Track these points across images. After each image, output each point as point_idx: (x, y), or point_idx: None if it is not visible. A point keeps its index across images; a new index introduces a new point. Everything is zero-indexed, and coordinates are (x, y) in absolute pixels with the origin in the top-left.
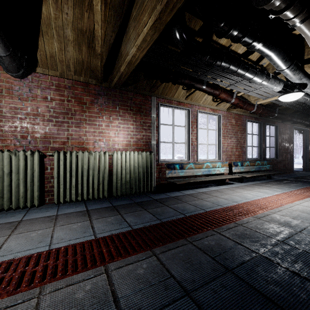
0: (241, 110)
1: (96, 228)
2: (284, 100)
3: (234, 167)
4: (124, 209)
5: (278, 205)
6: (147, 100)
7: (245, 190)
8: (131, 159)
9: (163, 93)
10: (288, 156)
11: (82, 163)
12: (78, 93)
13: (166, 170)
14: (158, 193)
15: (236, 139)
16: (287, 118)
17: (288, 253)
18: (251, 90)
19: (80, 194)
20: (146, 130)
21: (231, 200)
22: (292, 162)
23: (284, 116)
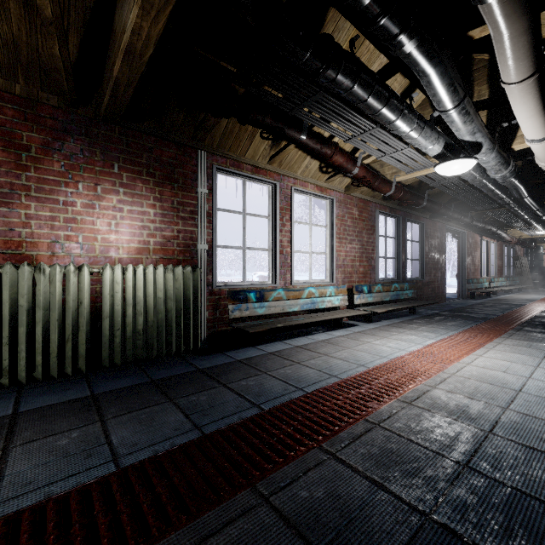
0: (369, 192)
1: (7, 479)
2: (444, 172)
3: (357, 295)
4: (119, 401)
5: (438, 368)
6: (188, 157)
7: (377, 338)
8: (148, 282)
9: (224, 145)
10: (438, 274)
11: (12, 294)
12: (6, 120)
13: (230, 304)
14: (211, 354)
15: (360, 245)
16: (440, 210)
17: (487, 501)
18: (388, 153)
19: (7, 371)
20: (186, 219)
21: (354, 361)
22: (444, 285)
23: (436, 206)
